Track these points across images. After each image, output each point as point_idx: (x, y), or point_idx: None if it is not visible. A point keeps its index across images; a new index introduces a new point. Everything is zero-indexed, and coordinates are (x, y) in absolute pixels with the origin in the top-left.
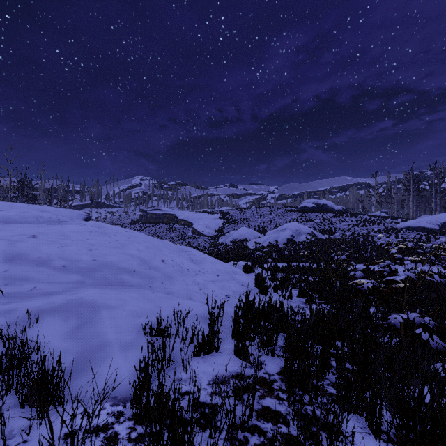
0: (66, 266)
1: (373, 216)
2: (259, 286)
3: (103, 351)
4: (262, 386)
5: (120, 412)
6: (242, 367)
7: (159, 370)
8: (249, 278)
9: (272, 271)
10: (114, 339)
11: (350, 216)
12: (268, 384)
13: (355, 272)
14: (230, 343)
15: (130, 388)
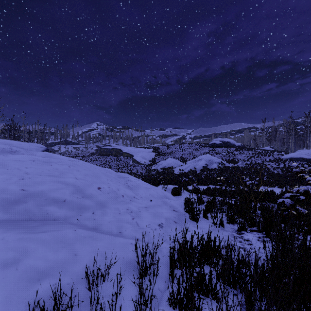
0: None
1: (263, 150)
2: (189, 211)
3: None
4: None
5: None
6: None
7: None
8: (179, 202)
9: (195, 193)
10: None
11: (247, 150)
12: None
13: (282, 199)
14: None
15: None
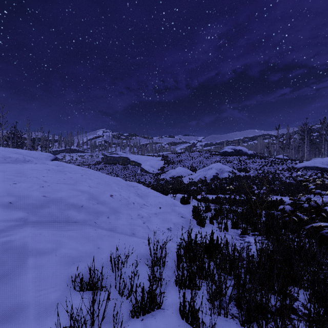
0: (13, 203)
1: (277, 158)
2: (196, 218)
3: (12, 322)
4: None
5: None
6: None
7: None
8: (187, 210)
9: (204, 202)
10: (32, 301)
11: (260, 158)
12: None
13: (283, 206)
14: (173, 292)
15: None
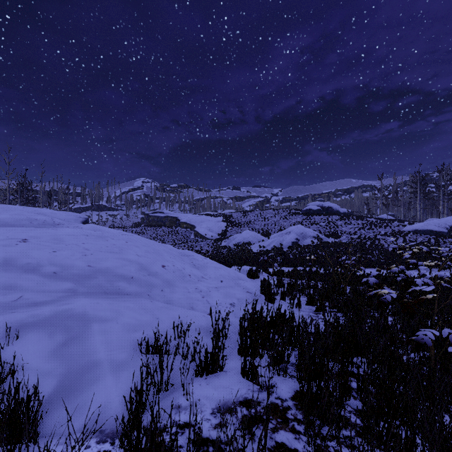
0: (57, 273)
1: (379, 219)
2: (265, 293)
3: (91, 373)
4: (274, 415)
5: (107, 451)
6: (250, 391)
7: (153, 403)
8: (255, 284)
9: (278, 276)
10: (105, 358)
11: (355, 219)
12: (281, 412)
13: (367, 278)
14: (236, 359)
15: (121, 419)
